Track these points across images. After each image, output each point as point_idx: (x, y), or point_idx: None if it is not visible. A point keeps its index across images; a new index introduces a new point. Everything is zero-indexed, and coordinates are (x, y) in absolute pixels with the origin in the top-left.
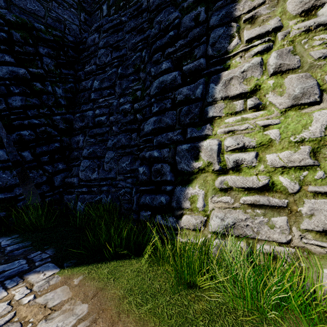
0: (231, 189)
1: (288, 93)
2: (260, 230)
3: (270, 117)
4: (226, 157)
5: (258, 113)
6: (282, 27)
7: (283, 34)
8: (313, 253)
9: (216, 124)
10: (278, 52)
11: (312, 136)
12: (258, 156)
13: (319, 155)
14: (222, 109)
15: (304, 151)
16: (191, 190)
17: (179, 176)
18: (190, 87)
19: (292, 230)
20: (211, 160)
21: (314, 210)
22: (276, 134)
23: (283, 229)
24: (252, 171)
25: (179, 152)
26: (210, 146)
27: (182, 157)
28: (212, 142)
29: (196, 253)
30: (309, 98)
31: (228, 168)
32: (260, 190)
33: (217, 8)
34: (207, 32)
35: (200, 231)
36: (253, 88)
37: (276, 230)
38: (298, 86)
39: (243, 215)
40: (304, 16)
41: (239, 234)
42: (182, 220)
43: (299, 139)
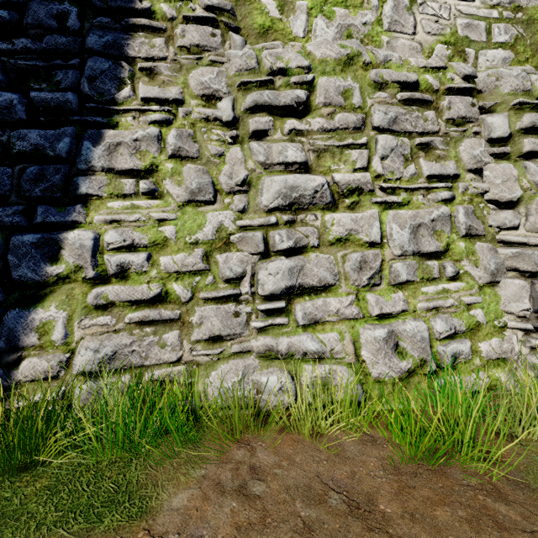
0: (114, 305)
1: (186, 185)
2: (150, 353)
3: (167, 210)
4: (106, 258)
5: (153, 202)
6: (185, 102)
7: (185, 112)
8: (201, 364)
9: (93, 208)
10: (178, 132)
11: (205, 238)
12: (152, 258)
13: (211, 259)
14: (104, 186)
15: (198, 254)
16: (42, 313)
17: (15, 290)
18: (45, 133)
19: (183, 345)
20: (82, 263)
21: (203, 318)
22: (172, 232)
23: (175, 345)
24: (143, 278)
25: (15, 247)
26: (80, 240)
27: (22, 257)
28: (84, 235)
29: (42, 412)
30: (205, 196)
31: (109, 275)
32: (152, 302)
33: (101, 26)
34: (83, 54)
35: (58, 379)
36: (149, 167)
37: (167, 349)
38: (196, 180)
39: (128, 339)
40: (205, 101)
41: (122, 366)
42: (20, 369)
43: (194, 240)
